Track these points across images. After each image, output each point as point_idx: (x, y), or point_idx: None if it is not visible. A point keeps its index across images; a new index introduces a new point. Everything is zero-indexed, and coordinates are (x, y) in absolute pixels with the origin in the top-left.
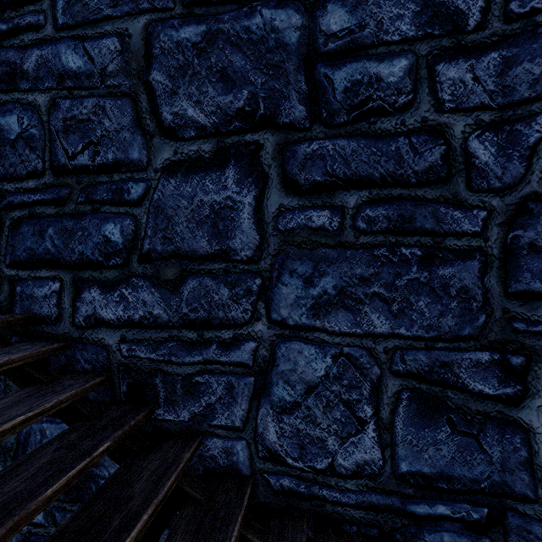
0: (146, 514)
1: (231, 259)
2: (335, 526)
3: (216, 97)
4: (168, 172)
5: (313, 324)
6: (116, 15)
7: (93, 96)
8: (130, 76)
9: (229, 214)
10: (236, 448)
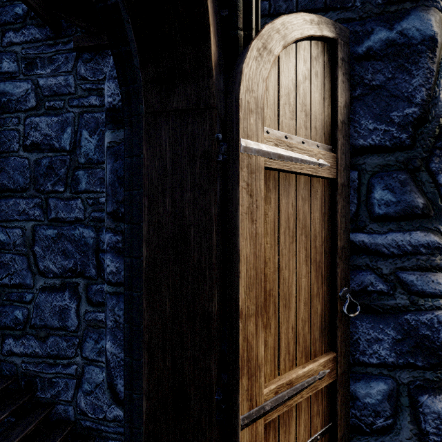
0: (15, 441)
1: (67, 330)
2: (106, 441)
3: (61, 261)
4: (42, 290)
5: (98, 359)
6: (20, 219)
7: (10, 253)
8: (26, 247)
9: (66, 311)
10: (69, 409)
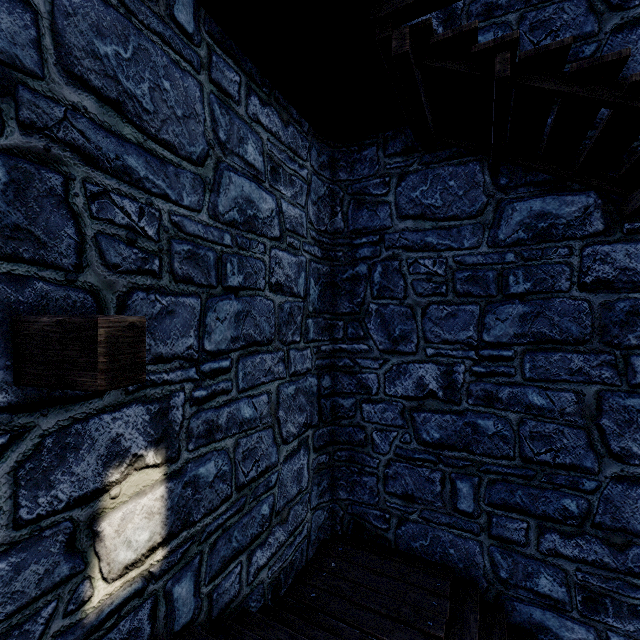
0: None
1: None
2: None
3: None
4: (615, 32)
5: None
6: None
7: (554, 4)
8: None
9: None
10: None
